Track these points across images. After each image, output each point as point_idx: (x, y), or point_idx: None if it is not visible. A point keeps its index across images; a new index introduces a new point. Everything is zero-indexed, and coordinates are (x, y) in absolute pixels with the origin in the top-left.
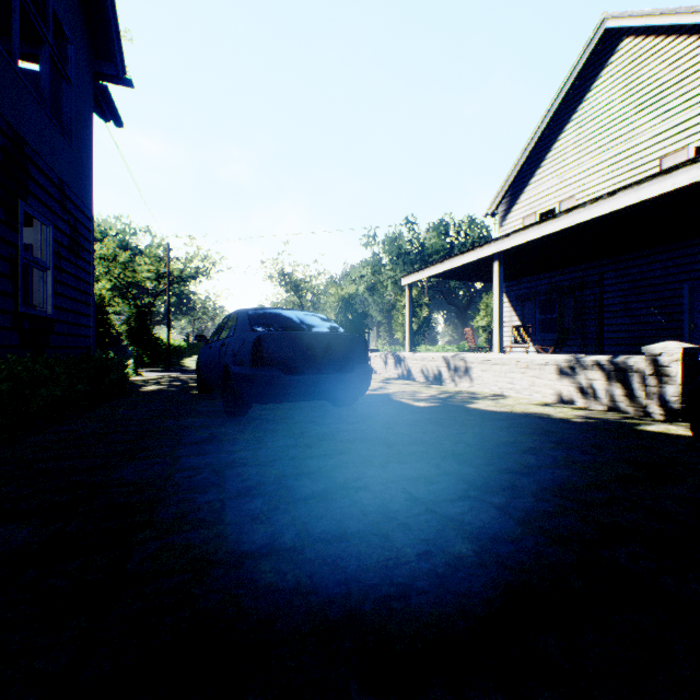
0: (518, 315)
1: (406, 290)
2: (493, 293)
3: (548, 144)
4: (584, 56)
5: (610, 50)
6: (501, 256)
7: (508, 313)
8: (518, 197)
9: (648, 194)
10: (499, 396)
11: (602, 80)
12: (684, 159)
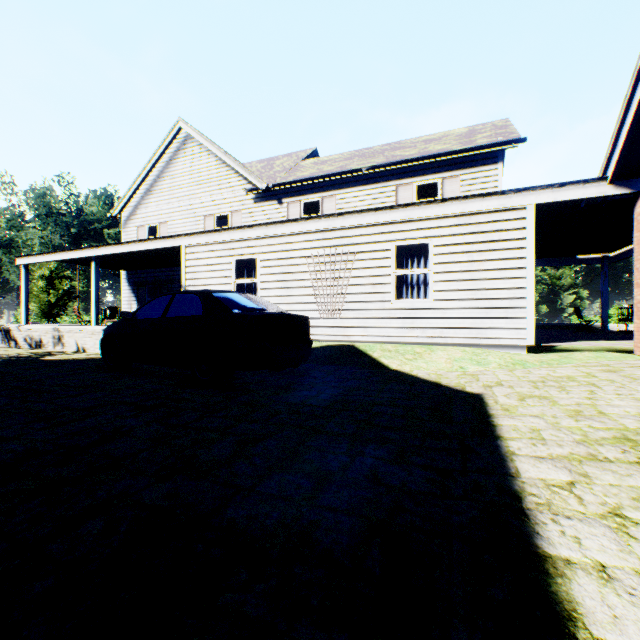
0: (136, 296)
1: (23, 269)
2: (93, 283)
3: (154, 181)
4: (171, 136)
5: (185, 141)
6: (98, 259)
7: (129, 294)
8: (136, 210)
9: (159, 246)
10: (75, 352)
11: (181, 156)
12: (213, 221)
